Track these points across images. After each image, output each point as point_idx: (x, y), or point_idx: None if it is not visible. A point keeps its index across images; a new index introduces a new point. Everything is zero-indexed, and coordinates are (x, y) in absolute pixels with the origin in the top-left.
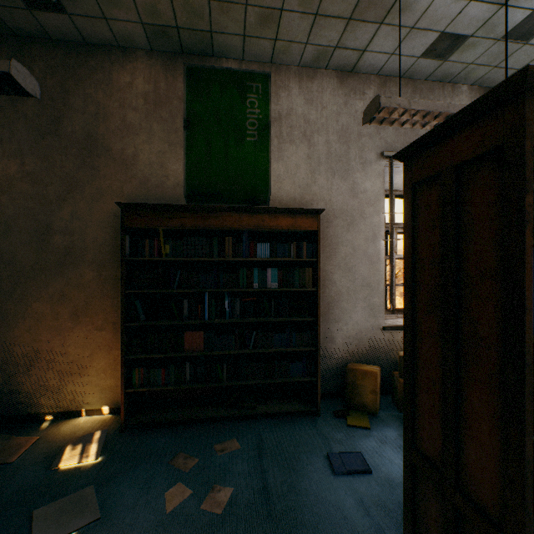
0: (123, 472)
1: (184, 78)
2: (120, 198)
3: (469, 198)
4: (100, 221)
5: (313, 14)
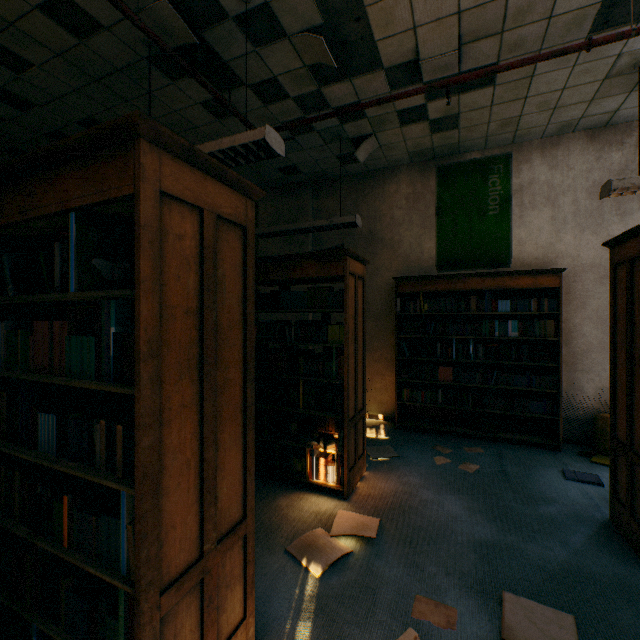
0: (404, 445)
1: (435, 177)
2: (389, 272)
3: (636, 279)
4: (377, 289)
5: (551, 109)
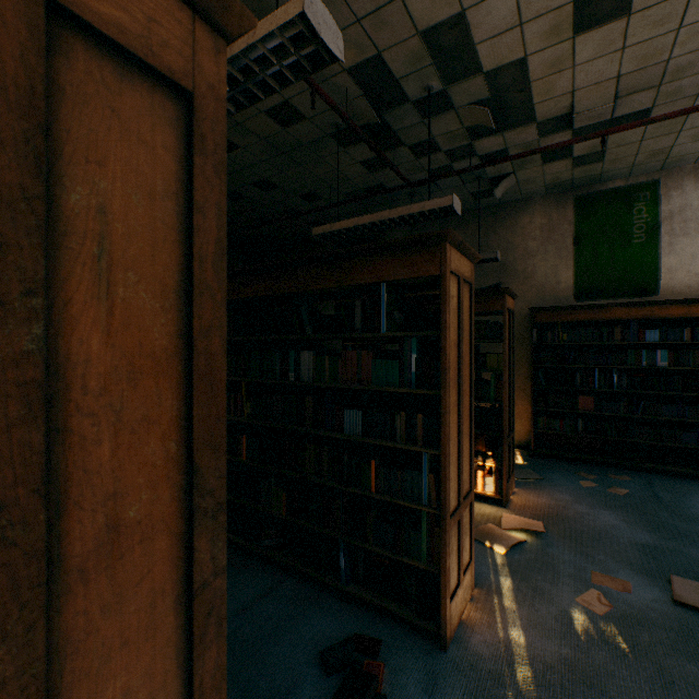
0: (544, 470)
1: (572, 207)
2: (522, 302)
3: None
4: None
5: None
